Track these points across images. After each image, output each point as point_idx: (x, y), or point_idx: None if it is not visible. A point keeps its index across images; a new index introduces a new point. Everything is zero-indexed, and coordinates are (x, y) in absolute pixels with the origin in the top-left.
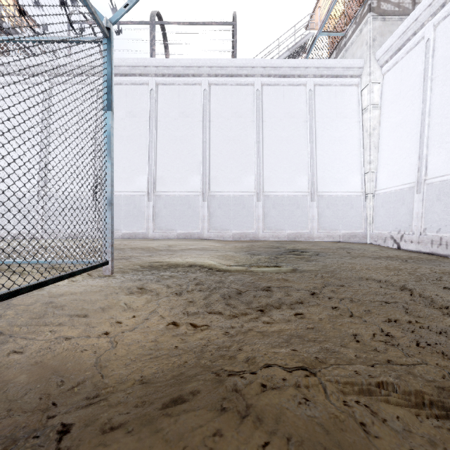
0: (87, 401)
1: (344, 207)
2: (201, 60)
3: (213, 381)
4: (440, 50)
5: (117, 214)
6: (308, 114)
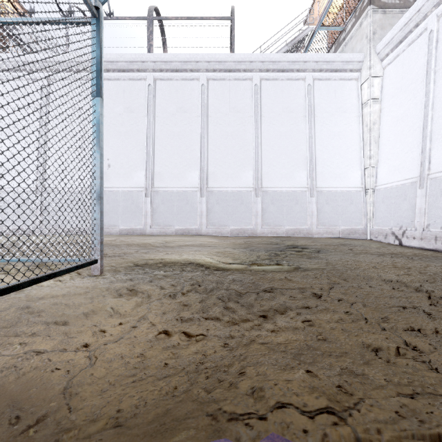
0: None
1: (344, 202)
2: (199, 54)
3: (208, 431)
4: None
5: (115, 210)
6: (307, 109)
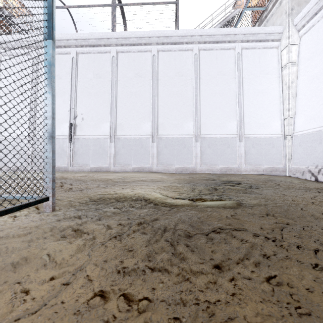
0: None
1: (267, 146)
2: (151, 31)
3: None
4: None
5: (87, 153)
6: (236, 72)
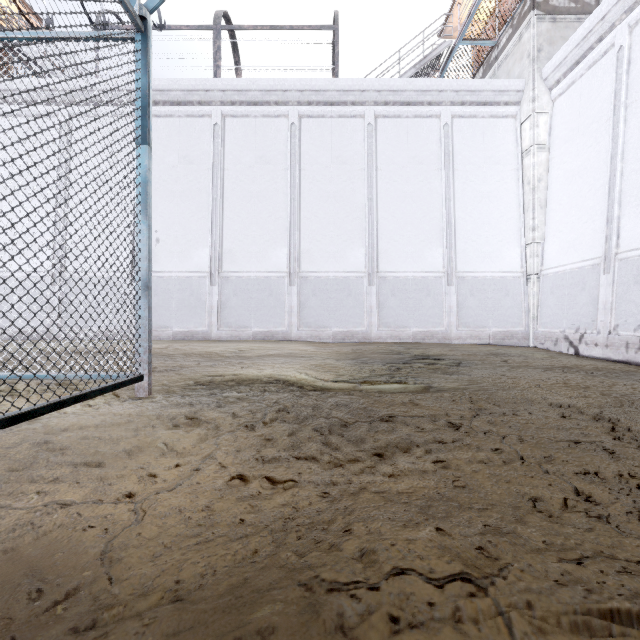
0: (72, 638)
1: (496, 293)
2: (287, 80)
3: (300, 605)
4: (639, 62)
5: (166, 305)
6: (443, 159)
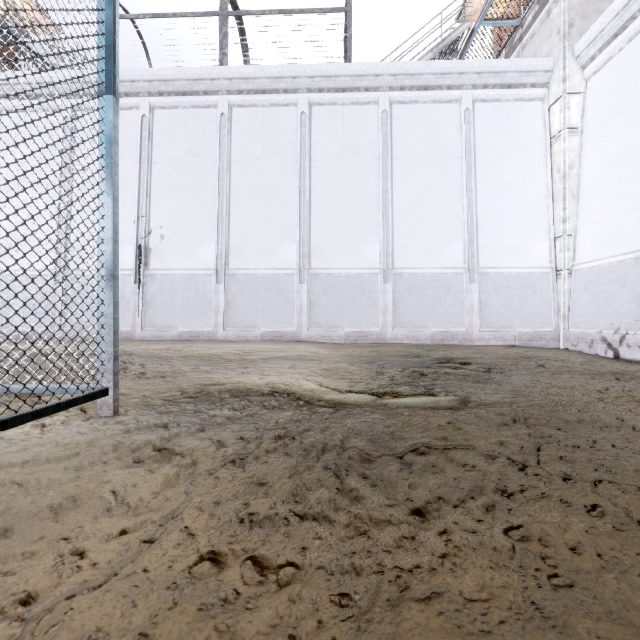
0: None
1: (522, 291)
2: (297, 66)
3: None
4: None
5: (171, 304)
6: (463, 147)
